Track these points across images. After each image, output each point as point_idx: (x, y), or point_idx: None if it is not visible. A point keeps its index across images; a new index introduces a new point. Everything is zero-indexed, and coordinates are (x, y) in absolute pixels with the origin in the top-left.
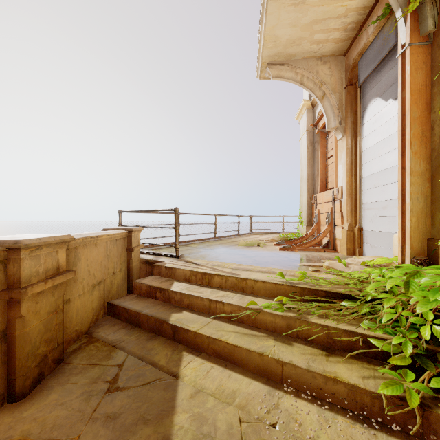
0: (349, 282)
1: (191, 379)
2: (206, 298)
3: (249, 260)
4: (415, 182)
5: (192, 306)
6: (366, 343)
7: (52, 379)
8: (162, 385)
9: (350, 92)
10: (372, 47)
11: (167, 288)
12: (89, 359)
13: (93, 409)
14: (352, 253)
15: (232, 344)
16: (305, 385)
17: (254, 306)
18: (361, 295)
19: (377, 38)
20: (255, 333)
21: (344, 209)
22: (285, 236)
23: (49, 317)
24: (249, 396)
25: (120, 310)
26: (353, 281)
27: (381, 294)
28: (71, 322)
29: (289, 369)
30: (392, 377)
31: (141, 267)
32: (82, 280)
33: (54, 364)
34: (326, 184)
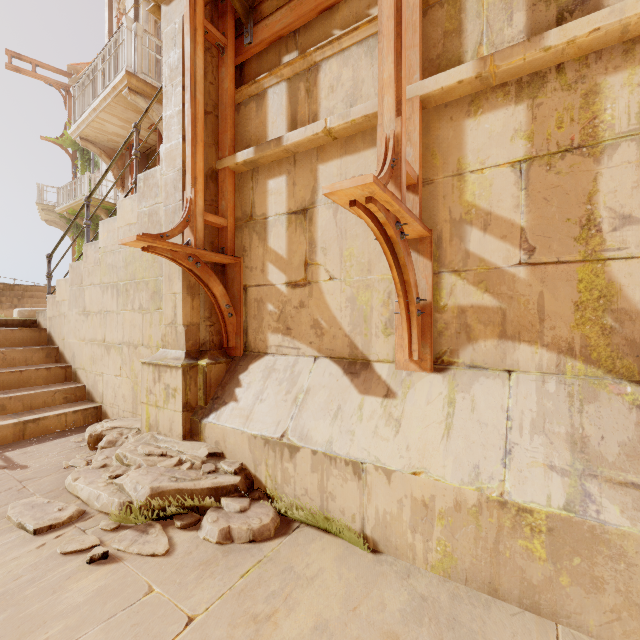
0: None
1: None
2: None
3: None
4: None
5: None
6: None
7: None
8: None
9: None
10: None
11: None
12: None
13: None
14: None
15: None
16: None
17: None
18: None
19: None
20: None
21: None
22: None
23: None
24: None
25: None
26: None
27: None
28: None
29: None
30: None
31: None
32: None
33: None
34: None
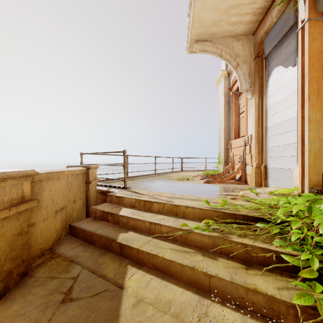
0: (261, 207)
1: (134, 289)
2: (147, 220)
3: (181, 191)
4: (312, 128)
5: (136, 227)
6: (278, 258)
7: (16, 291)
8: (109, 295)
9: (258, 62)
10: (275, 27)
11: (116, 213)
12: (50, 272)
13: (48, 319)
14: (259, 185)
15: (168, 259)
16: (229, 294)
17: (185, 228)
18: (272, 219)
19: (279, 20)
20: (186, 250)
21: (253, 151)
22: (208, 173)
23: (14, 238)
24: (183, 305)
25: (78, 231)
26: (264, 207)
27: (289, 218)
28: (36, 241)
29: (215, 281)
30: (302, 287)
31: (98, 196)
32: (46, 207)
33: (19, 277)
34: (239, 133)
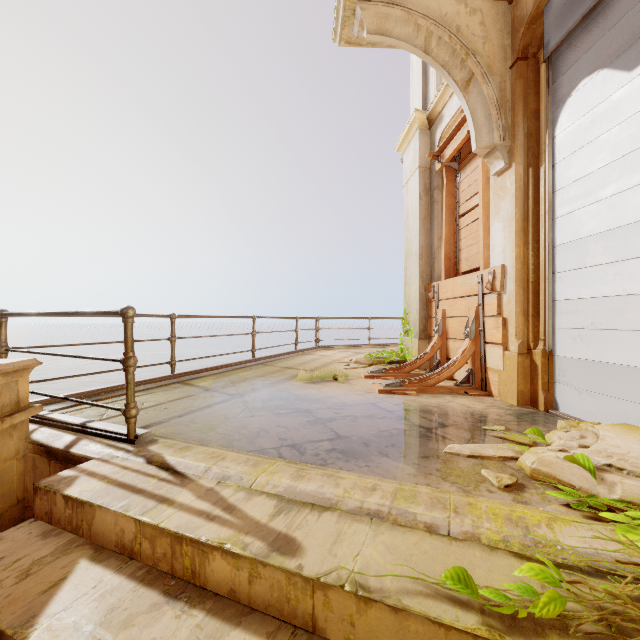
0: None
1: None
2: None
3: (324, 438)
4: None
5: None
6: None
7: None
8: None
9: (524, 74)
10: None
11: (14, 630)
12: None
13: None
14: (527, 401)
15: None
16: None
17: None
18: None
19: None
20: None
21: (507, 311)
22: (380, 357)
23: None
24: None
25: None
26: None
27: None
28: None
29: None
30: None
31: (38, 465)
32: None
33: None
34: (457, 264)
